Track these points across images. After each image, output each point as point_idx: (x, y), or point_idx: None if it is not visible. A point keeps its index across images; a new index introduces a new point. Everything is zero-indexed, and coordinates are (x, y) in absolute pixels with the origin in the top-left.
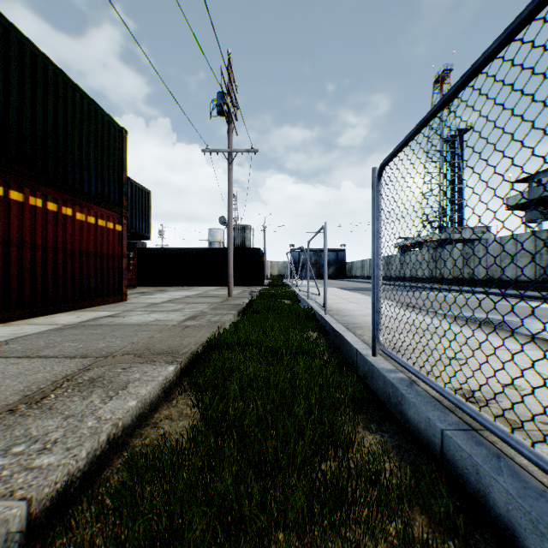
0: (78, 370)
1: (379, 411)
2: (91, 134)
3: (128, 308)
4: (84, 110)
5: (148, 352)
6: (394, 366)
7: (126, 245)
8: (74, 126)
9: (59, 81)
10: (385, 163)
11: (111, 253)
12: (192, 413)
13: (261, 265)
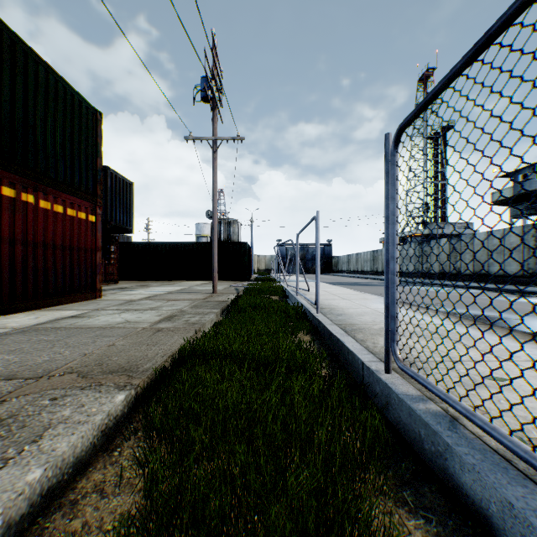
0: None
1: (408, 461)
2: (58, 114)
3: (100, 306)
4: (49, 86)
5: (99, 369)
6: (418, 390)
7: (101, 237)
8: (37, 103)
9: (17, 50)
10: (407, 122)
11: (83, 245)
12: (137, 476)
13: (248, 260)
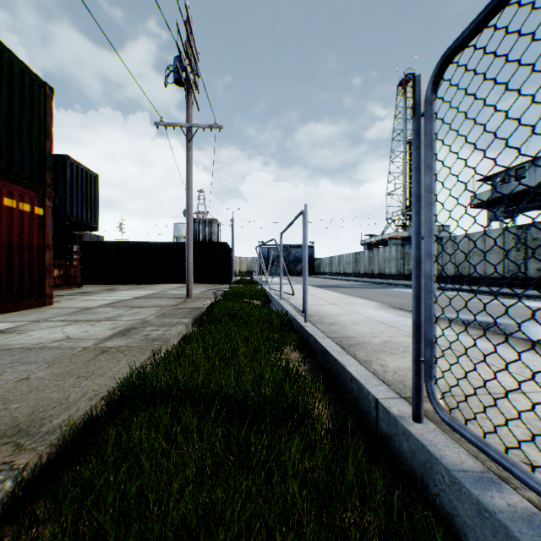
0: None
1: None
2: None
3: (44, 317)
4: None
5: None
6: (475, 458)
7: (51, 234)
8: None
9: None
10: (460, 44)
11: (27, 243)
12: None
13: (228, 261)
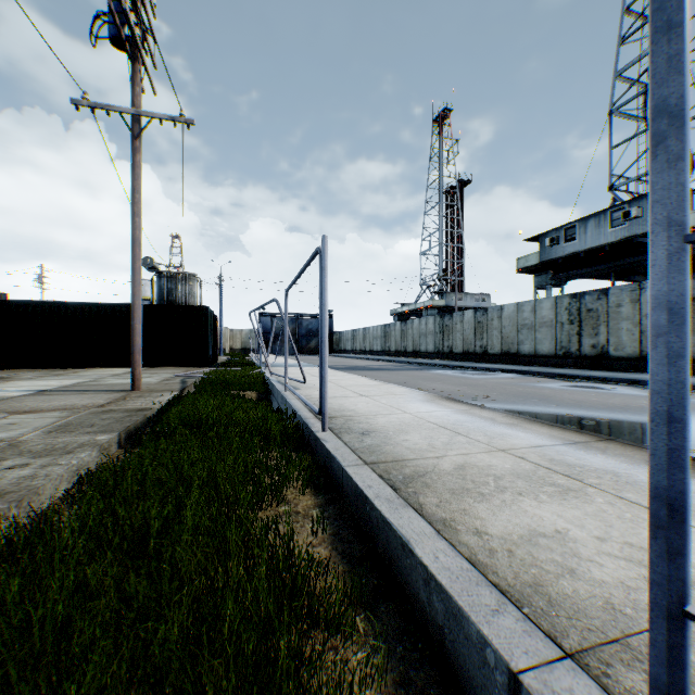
0: None
1: None
2: None
3: None
4: None
5: None
6: None
7: None
8: None
9: None
10: None
11: None
12: None
13: (212, 334)
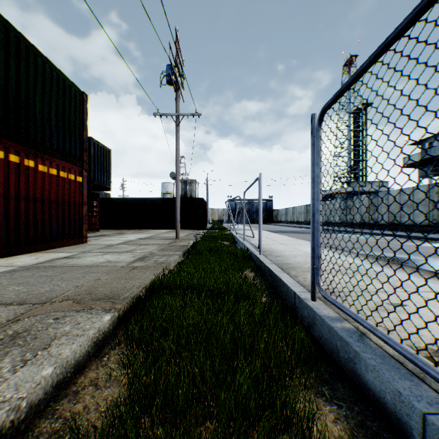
0: (6, 321)
1: (327, 366)
2: (53, 96)
3: (86, 250)
4: (46, 73)
5: (89, 297)
6: (336, 313)
7: (86, 194)
8: (37, 87)
9: (21, 46)
10: (328, 106)
11: (73, 201)
12: (122, 375)
13: (204, 212)
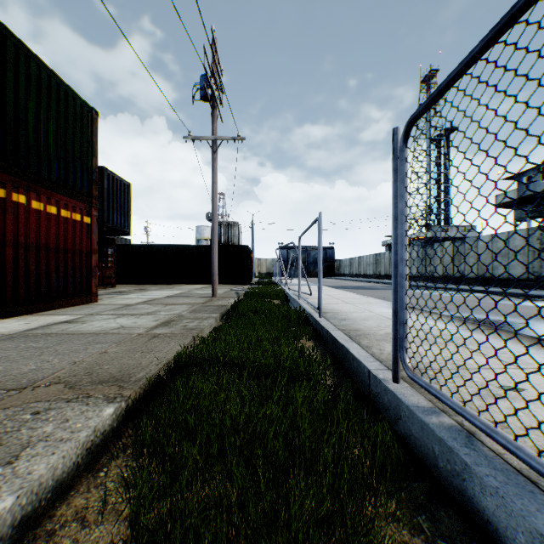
0: None
1: (421, 480)
2: (51, 111)
3: (95, 311)
4: (42, 82)
5: (88, 378)
6: (429, 401)
7: (96, 239)
8: (29, 99)
9: (8, 44)
10: (418, 115)
11: (78, 248)
12: (124, 501)
13: (249, 263)
